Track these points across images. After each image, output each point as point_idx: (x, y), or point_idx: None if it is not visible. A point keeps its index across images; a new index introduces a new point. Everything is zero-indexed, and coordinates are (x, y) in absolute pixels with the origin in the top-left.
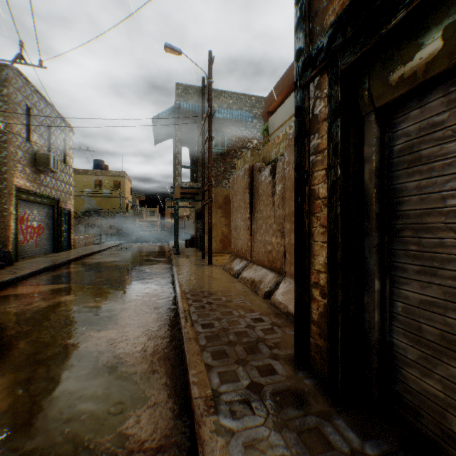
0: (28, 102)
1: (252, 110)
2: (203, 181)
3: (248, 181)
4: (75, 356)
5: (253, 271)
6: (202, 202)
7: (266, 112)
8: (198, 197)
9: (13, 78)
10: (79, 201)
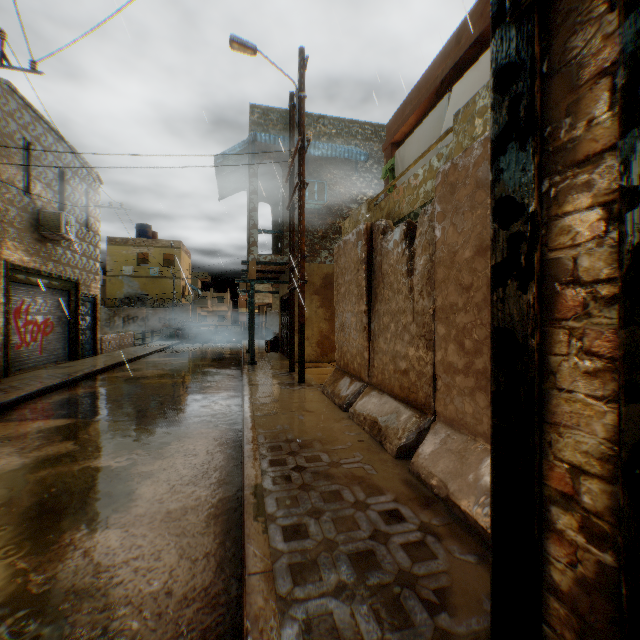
0: (27, 134)
1: (366, 144)
2: (291, 252)
3: (364, 251)
4: (23, 607)
5: (373, 403)
6: (290, 285)
7: (389, 144)
8: (284, 276)
9: (2, 96)
10: (115, 284)
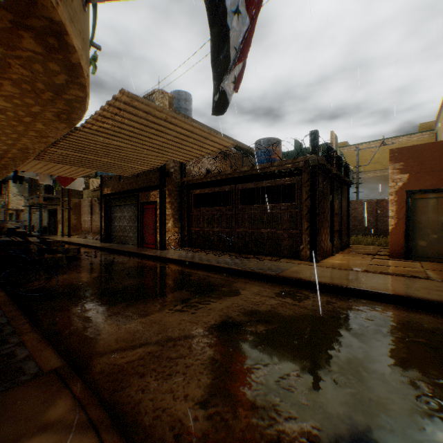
0: None
1: None
2: (63, 196)
3: (91, 204)
4: None
5: (93, 235)
6: (64, 208)
7: None
8: (54, 201)
9: None
10: None
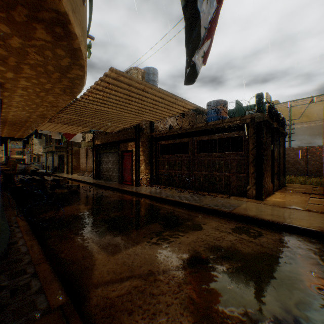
0: None
1: None
2: (68, 146)
3: (86, 151)
4: None
5: (87, 173)
6: (68, 154)
7: None
8: (61, 149)
9: None
10: None
